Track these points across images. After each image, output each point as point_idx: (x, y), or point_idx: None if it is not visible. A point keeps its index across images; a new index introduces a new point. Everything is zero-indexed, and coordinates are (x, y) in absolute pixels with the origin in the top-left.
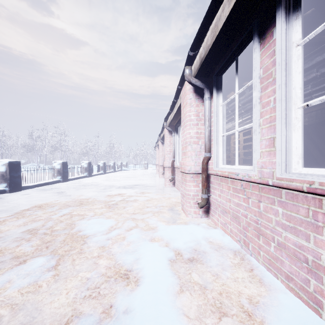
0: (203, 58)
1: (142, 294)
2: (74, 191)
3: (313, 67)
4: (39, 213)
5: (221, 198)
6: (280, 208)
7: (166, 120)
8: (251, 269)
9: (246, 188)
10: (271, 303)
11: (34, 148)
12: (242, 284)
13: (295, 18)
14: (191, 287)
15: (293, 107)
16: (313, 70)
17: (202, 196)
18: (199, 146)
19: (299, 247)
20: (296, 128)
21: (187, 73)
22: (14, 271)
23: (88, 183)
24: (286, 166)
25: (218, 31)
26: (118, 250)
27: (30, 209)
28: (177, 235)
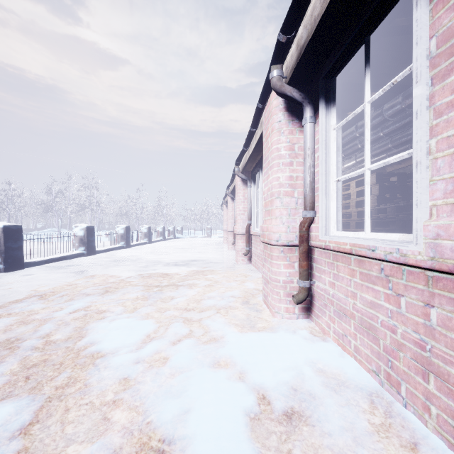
0: (305, 45)
1: None
2: (101, 269)
3: None
4: (36, 307)
5: (335, 290)
6: None
7: (239, 163)
8: (413, 443)
9: (392, 276)
10: None
11: (54, 207)
12: None
13: None
14: None
15: None
16: None
17: (301, 284)
18: (294, 200)
19: None
20: None
21: (274, 77)
22: None
23: (123, 257)
24: None
25: None
26: (151, 387)
27: (24, 301)
28: (260, 356)
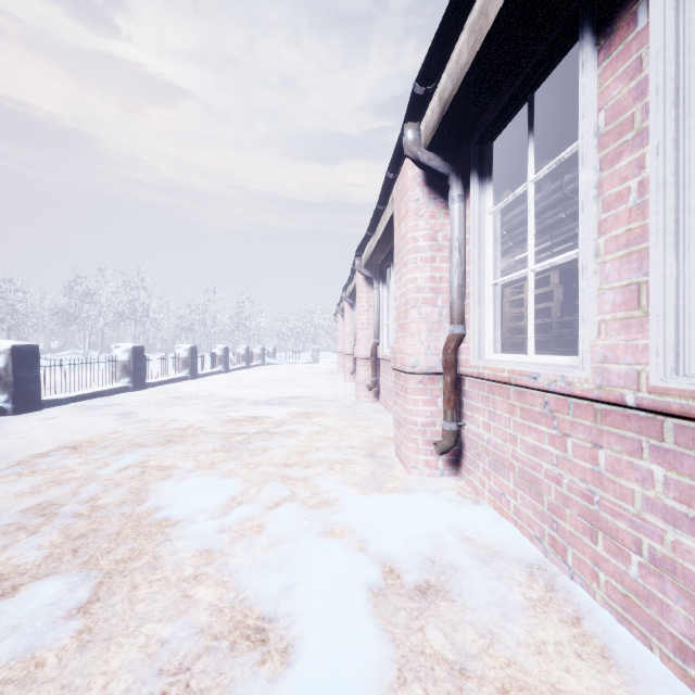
0: (450, 100)
1: None
2: (157, 410)
3: None
4: (70, 462)
5: (490, 433)
6: (657, 468)
7: (361, 254)
8: (577, 617)
9: (557, 411)
10: None
11: (78, 317)
12: (559, 661)
13: None
14: (427, 670)
15: None
16: None
17: (445, 427)
18: (437, 310)
19: None
20: None
21: (409, 140)
22: None
23: (188, 393)
24: (676, 357)
25: (487, 27)
26: (243, 560)
27: (51, 455)
28: (388, 522)
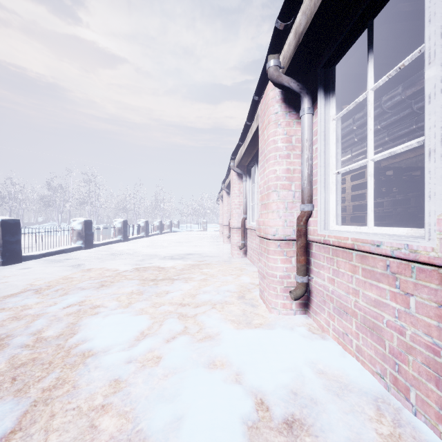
0: (304, 31)
1: None
2: (98, 263)
3: None
4: (30, 302)
5: (334, 286)
6: None
7: (234, 158)
8: None
9: (399, 273)
10: None
11: (54, 202)
12: None
13: None
14: None
15: None
16: None
17: (298, 280)
18: (291, 193)
19: None
20: None
21: (271, 67)
22: None
23: (120, 251)
24: None
25: None
26: (143, 390)
27: (19, 296)
28: (257, 356)
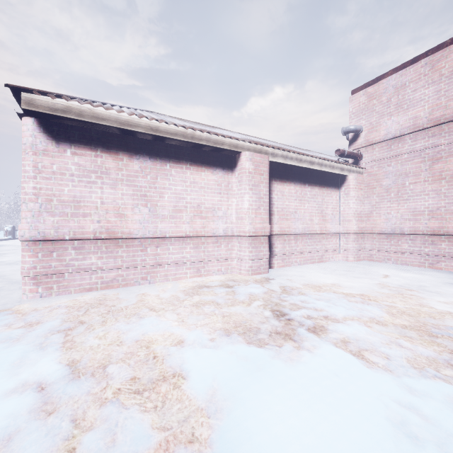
0: None
1: None
2: None
3: None
4: None
5: None
6: None
7: None
8: None
9: None
10: None
11: None
12: None
13: None
14: None
15: None
16: None
17: None
18: None
19: None
20: None
21: None
22: None
23: None
24: None
25: None
26: None
27: None
28: None
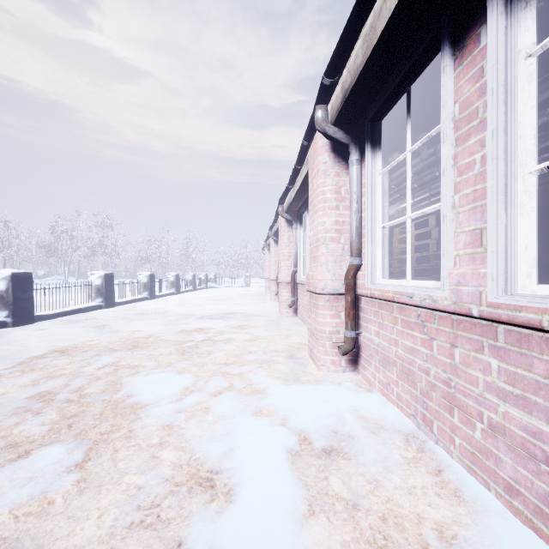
0: (349, 89)
1: (238, 521)
2: (125, 323)
3: (546, 104)
4: (61, 362)
5: (379, 339)
6: (493, 360)
7: (283, 202)
8: (438, 470)
9: (426, 321)
10: (481, 540)
11: (59, 250)
12: (424, 499)
13: (523, 5)
14: (329, 505)
15: (520, 171)
16: (543, 111)
17: (347, 335)
18: (340, 246)
19: (533, 433)
20: (526, 210)
21: (319, 118)
22: (6, 472)
23: (148, 310)
24: (505, 281)
25: (376, 38)
26: (195, 432)
27: (45, 357)
28: (303, 405)
